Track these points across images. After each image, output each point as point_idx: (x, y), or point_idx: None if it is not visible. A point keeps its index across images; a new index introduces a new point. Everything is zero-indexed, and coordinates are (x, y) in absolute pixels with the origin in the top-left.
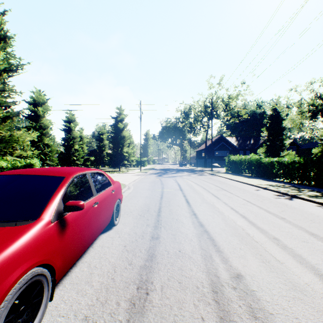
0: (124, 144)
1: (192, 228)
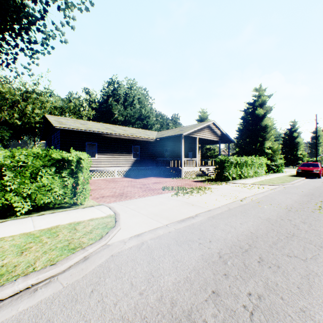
0: (297, 148)
1: None
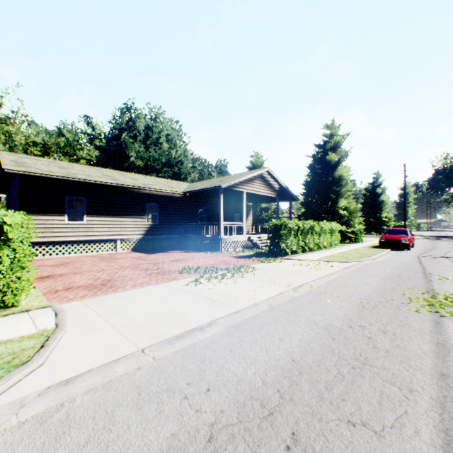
0: (382, 209)
1: (448, 249)
